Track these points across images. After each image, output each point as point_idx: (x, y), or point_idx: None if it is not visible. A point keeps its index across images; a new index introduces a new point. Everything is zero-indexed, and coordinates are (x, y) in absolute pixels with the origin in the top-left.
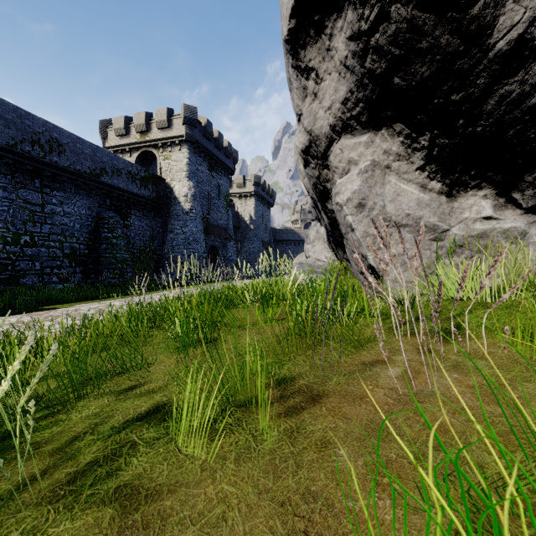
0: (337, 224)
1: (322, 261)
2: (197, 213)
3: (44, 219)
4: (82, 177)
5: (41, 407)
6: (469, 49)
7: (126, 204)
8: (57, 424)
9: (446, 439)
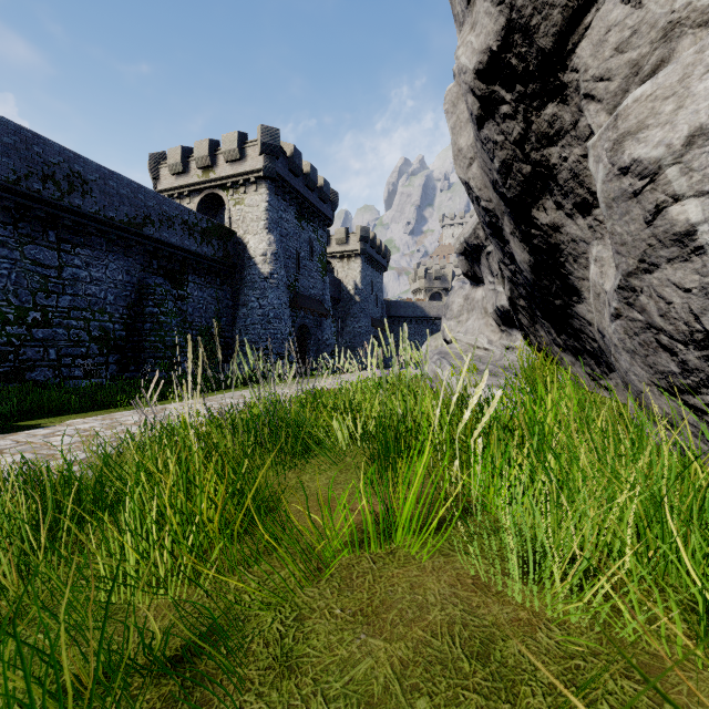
0: (562, 261)
1: (483, 349)
2: (280, 278)
3: (62, 288)
4: (117, 228)
5: None
6: None
7: (181, 267)
8: None
9: None
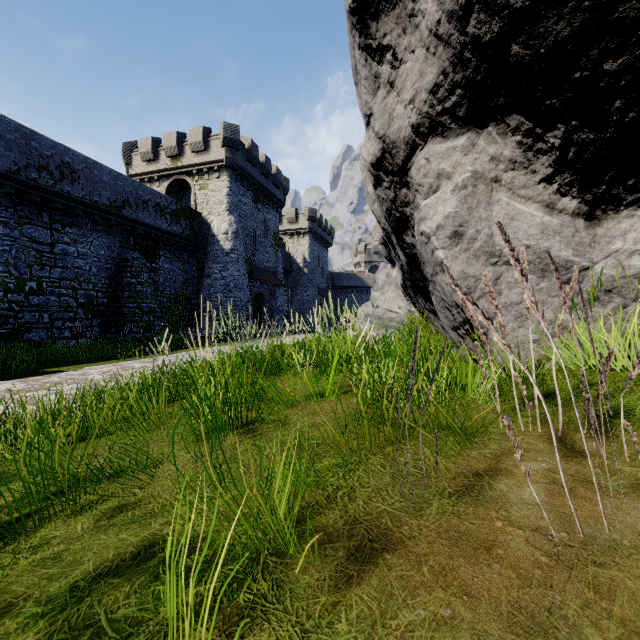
0: (419, 262)
1: (395, 312)
2: (239, 253)
3: (54, 262)
4: (100, 210)
5: None
6: None
7: (154, 243)
8: None
9: None
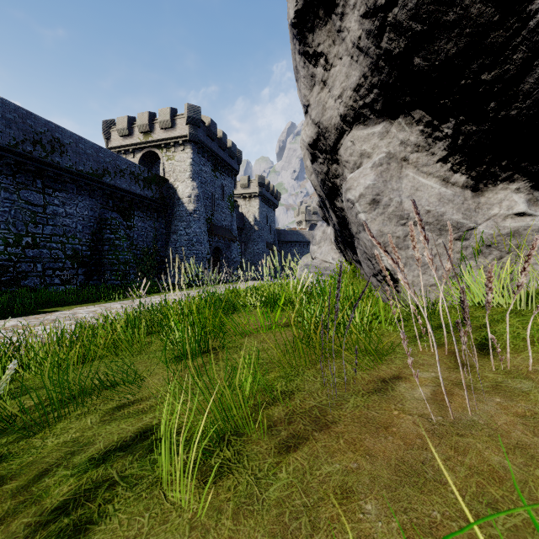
0: (347, 223)
1: (329, 263)
2: (200, 214)
3: (46, 220)
4: (84, 177)
5: (16, 428)
6: (505, 19)
7: (129, 205)
8: (29, 452)
9: (504, 491)
